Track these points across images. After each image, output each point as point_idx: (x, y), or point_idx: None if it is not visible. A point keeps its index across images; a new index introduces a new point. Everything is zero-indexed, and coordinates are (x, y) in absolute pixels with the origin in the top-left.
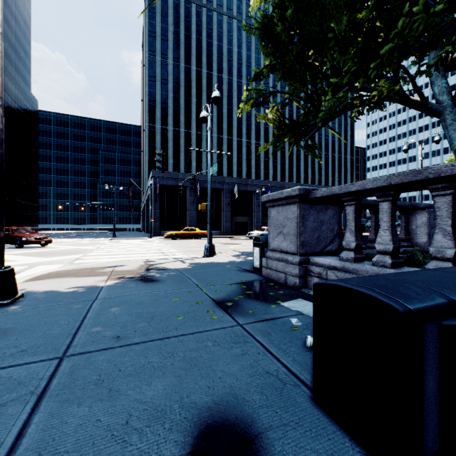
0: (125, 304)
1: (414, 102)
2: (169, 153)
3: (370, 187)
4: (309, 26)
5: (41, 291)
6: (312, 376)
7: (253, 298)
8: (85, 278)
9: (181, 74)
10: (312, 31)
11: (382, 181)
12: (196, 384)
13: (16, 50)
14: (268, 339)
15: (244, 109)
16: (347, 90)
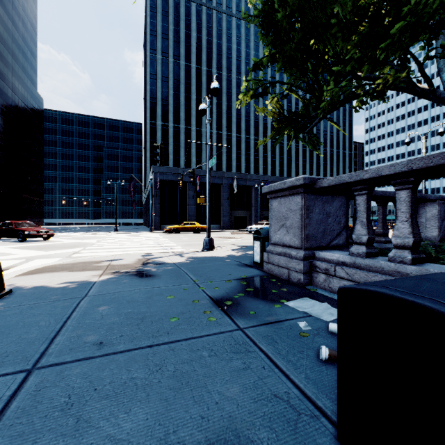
0: (115, 302)
1: (421, 90)
2: (169, 149)
3: (386, 174)
4: (311, 12)
5: (31, 287)
6: (332, 402)
7: (254, 297)
8: (79, 272)
9: (181, 72)
10: (314, 17)
11: (401, 166)
12: (186, 412)
13: (22, 51)
14: (274, 348)
15: (244, 100)
16: (350, 78)
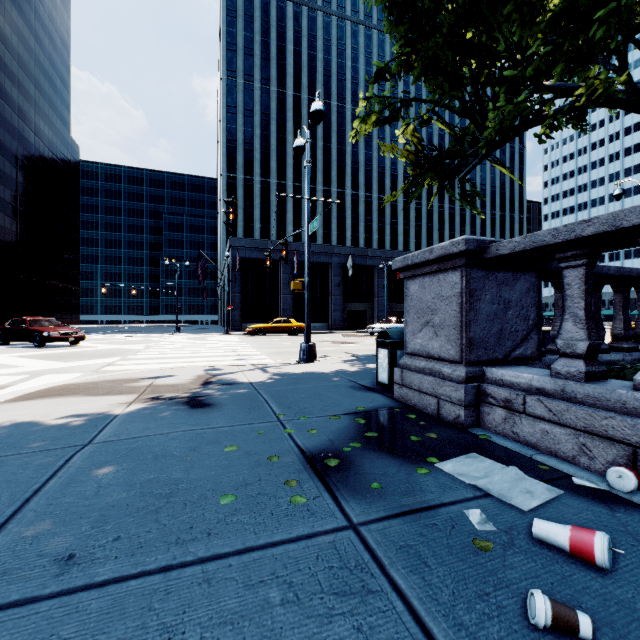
0: (133, 458)
1: None
2: (255, 214)
3: (633, 223)
4: None
5: (11, 423)
6: None
7: (379, 450)
8: (100, 397)
9: (272, 102)
10: None
11: None
12: None
13: (50, 79)
14: (424, 583)
15: (362, 131)
16: (532, 89)
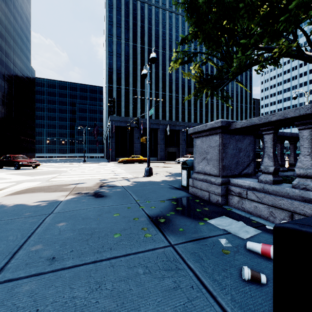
0: (73, 219)
1: (308, 56)
2: (122, 104)
3: (291, 116)
4: None
5: (13, 205)
6: None
7: (182, 215)
8: (52, 193)
9: (130, 50)
10: (227, 2)
11: (305, 109)
12: None
13: (20, 37)
14: (201, 265)
15: (174, 67)
16: (253, 49)
